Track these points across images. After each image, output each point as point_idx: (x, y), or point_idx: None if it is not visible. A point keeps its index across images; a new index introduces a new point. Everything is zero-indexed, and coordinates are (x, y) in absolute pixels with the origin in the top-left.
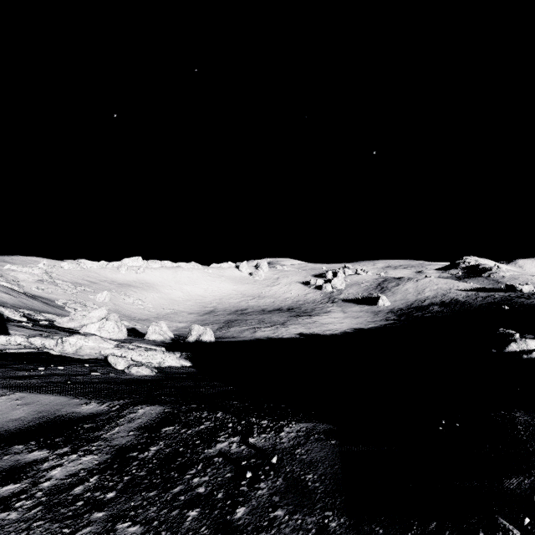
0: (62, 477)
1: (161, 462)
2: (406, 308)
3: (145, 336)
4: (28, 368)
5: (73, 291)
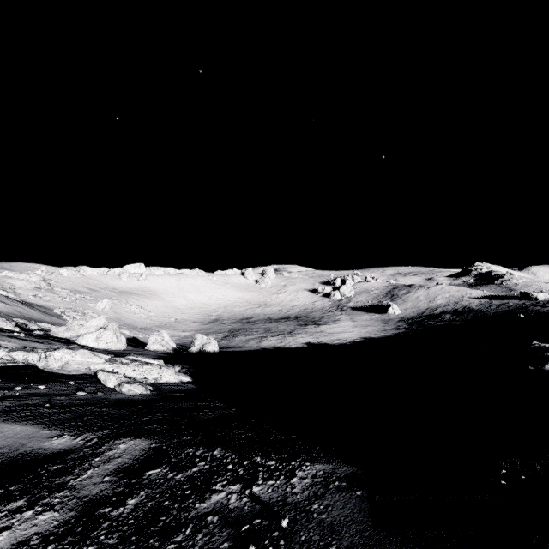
0: (7, 547)
1: (139, 523)
2: (417, 317)
3: (146, 346)
4: (7, 386)
5: (72, 299)
